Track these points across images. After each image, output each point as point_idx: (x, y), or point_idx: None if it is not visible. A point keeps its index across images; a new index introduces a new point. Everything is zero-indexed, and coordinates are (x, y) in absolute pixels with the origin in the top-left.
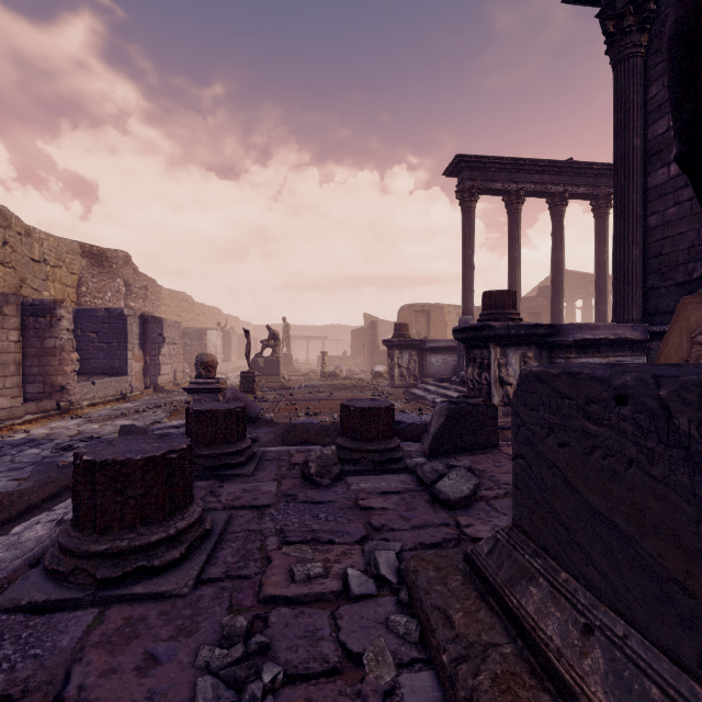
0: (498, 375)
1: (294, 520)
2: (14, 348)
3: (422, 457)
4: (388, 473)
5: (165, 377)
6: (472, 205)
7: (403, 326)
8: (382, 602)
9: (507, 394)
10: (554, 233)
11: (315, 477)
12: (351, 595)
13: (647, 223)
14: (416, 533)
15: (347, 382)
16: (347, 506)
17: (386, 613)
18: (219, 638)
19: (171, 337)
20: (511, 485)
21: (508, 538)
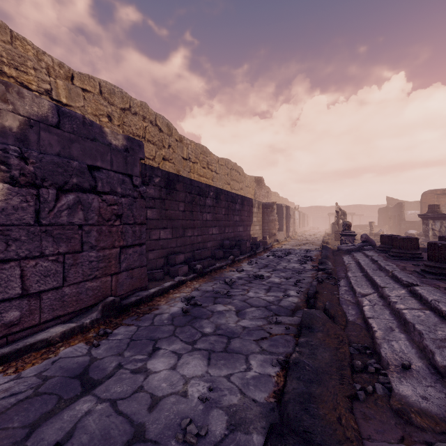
0: None
1: None
2: (261, 220)
3: None
4: None
5: (290, 233)
6: None
7: (435, 206)
8: None
9: None
10: None
11: None
12: None
13: None
14: None
15: None
16: None
17: None
18: None
19: (292, 215)
20: None
21: None
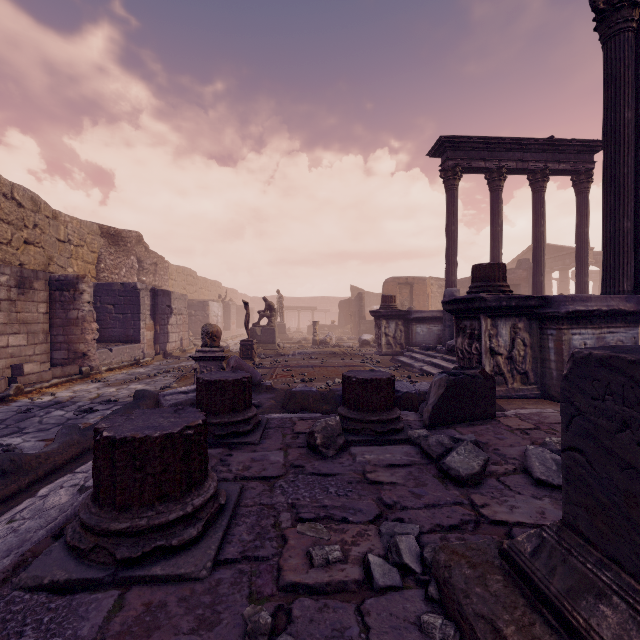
0: (489, 346)
1: (305, 494)
2: (43, 319)
3: (424, 429)
4: (391, 444)
5: (172, 345)
6: (455, 183)
7: (389, 297)
8: (409, 596)
9: (497, 364)
10: (535, 208)
11: (321, 448)
12: (375, 586)
13: (639, 195)
14: (430, 513)
15: (336, 349)
16: (355, 479)
17: (416, 611)
18: (242, 634)
19: (178, 308)
20: (518, 460)
21: (558, 538)
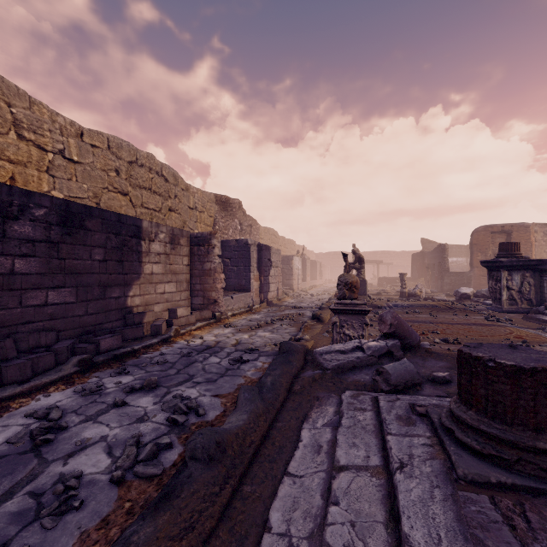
0: None
1: None
2: (186, 270)
3: None
4: None
5: (271, 294)
6: None
7: (512, 245)
8: None
9: None
10: None
11: None
12: None
13: None
14: None
15: (434, 303)
16: None
17: None
18: None
19: (275, 261)
20: None
21: None
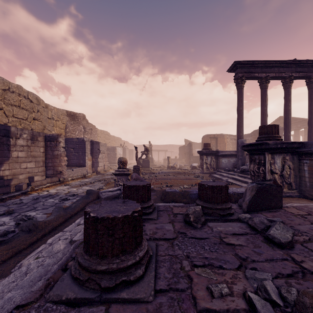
0: (270, 168)
1: (192, 249)
2: (42, 155)
3: (247, 214)
4: (229, 221)
5: (100, 168)
6: (242, 85)
7: (207, 144)
8: None
9: (274, 178)
10: (285, 97)
11: (193, 223)
12: None
13: None
14: (271, 265)
15: (180, 170)
16: (217, 242)
17: None
18: None
19: (103, 150)
20: (308, 233)
21: None
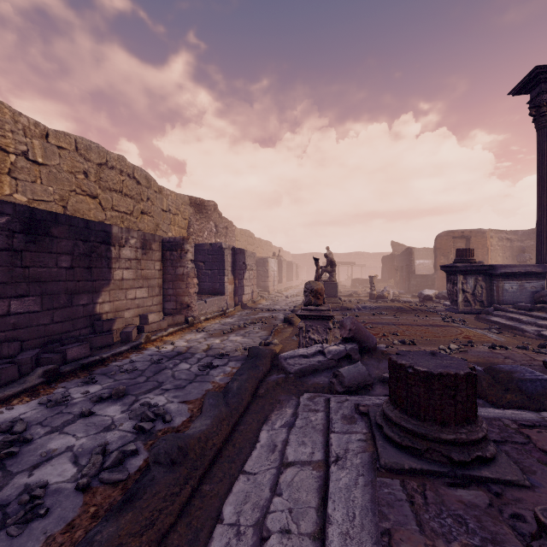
0: None
1: None
2: (158, 275)
3: None
4: None
5: (246, 296)
6: None
7: (467, 251)
8: None
9: None
10: None
11: None
12: None
13: None
14: None
15: (400, 304)
16: None
17: None
18: None
19: (250, 264)
20: None
21: None
